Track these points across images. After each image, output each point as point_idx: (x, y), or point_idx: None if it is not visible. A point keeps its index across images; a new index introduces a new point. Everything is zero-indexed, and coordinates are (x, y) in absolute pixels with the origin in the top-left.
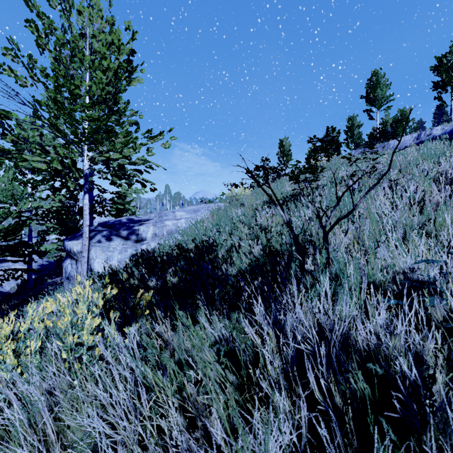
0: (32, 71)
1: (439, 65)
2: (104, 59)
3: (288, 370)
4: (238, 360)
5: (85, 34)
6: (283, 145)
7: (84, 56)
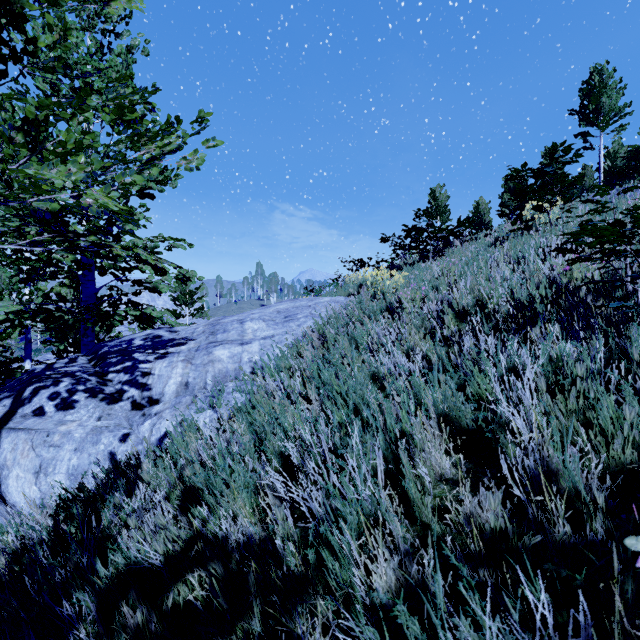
0: None
1: None
2: None
3: None
4: None
5: None
6: (436, 197)
7: None
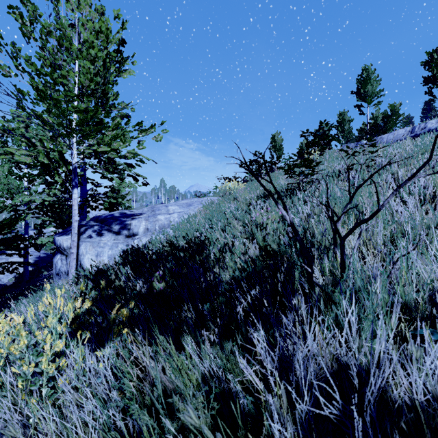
0: (17, 60)
1: (430, 60)
2: (92, 48)
3: (302, 434)
4: (232, 402)
5: (74, 24)
6: (275, 140)
7: (71, 45)
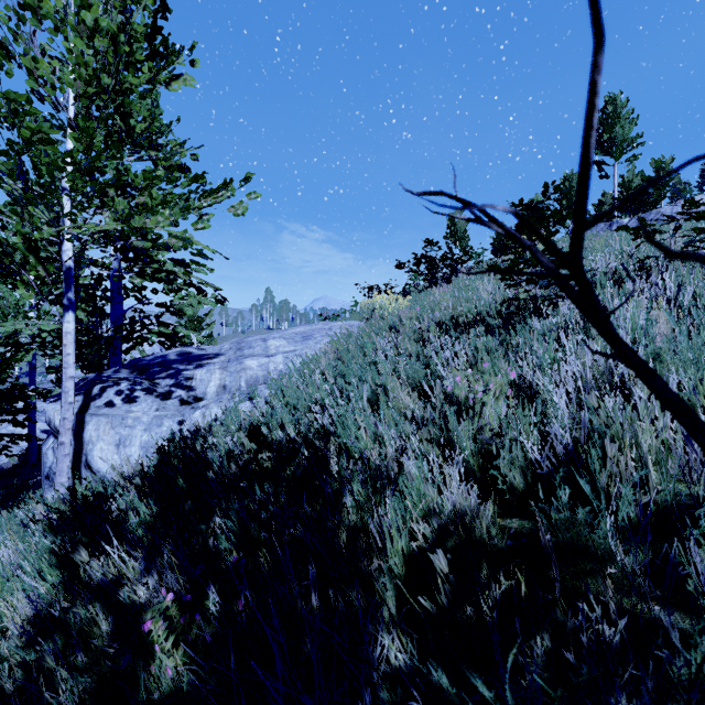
0: None
1: None
2: (88, 11)
3: None
4: None
5: None
6: (455, 222)
7: (40, 2)
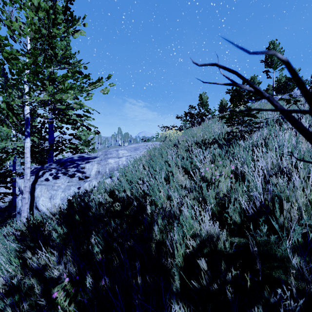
0: None
1: None
2: None
3: None
4: None
5: None
6: (202, 98)
7: None
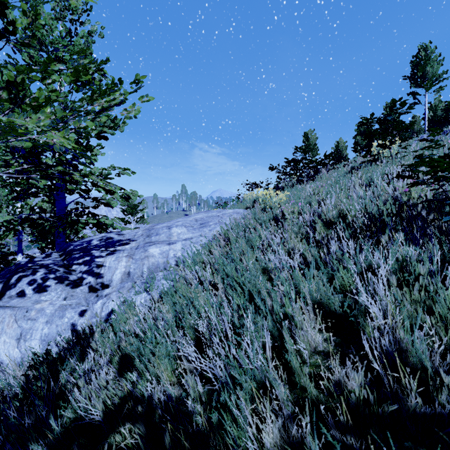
0: None
1: None
2: None
3: None
4: None
5: None
6: (308, 138)
7: None
